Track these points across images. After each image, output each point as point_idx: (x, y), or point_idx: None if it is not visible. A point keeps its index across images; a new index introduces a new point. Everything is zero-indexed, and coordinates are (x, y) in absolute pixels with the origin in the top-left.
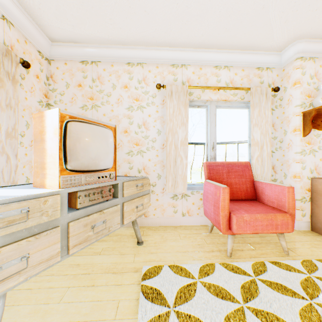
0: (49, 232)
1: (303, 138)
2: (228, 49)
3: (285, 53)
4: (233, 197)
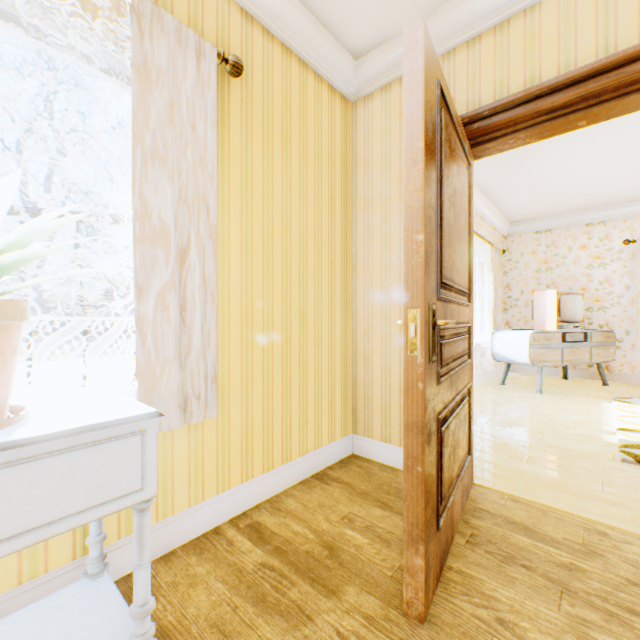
0: (555, 349)
1: None
2: None
3: None
4: None
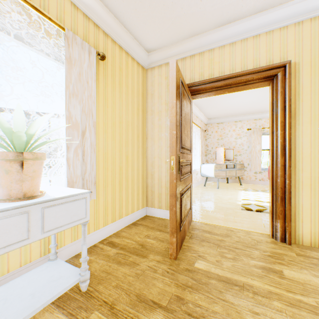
0: (223, 171)
1: None
2: None
3: None
4: None
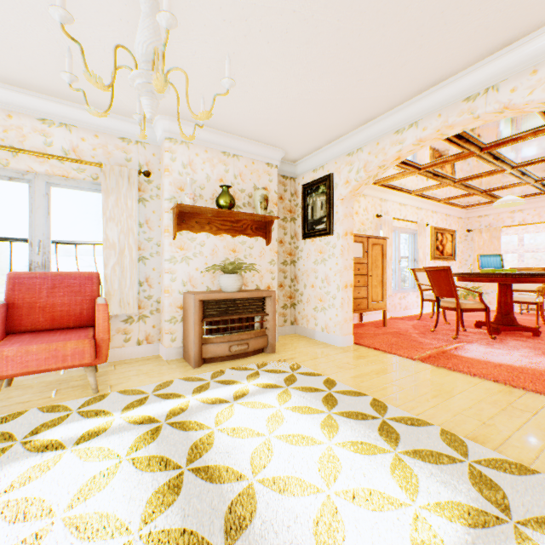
0: None
1: (173, 242)
2: (62, 98)
3: (156, 127)
4: (53, 325)
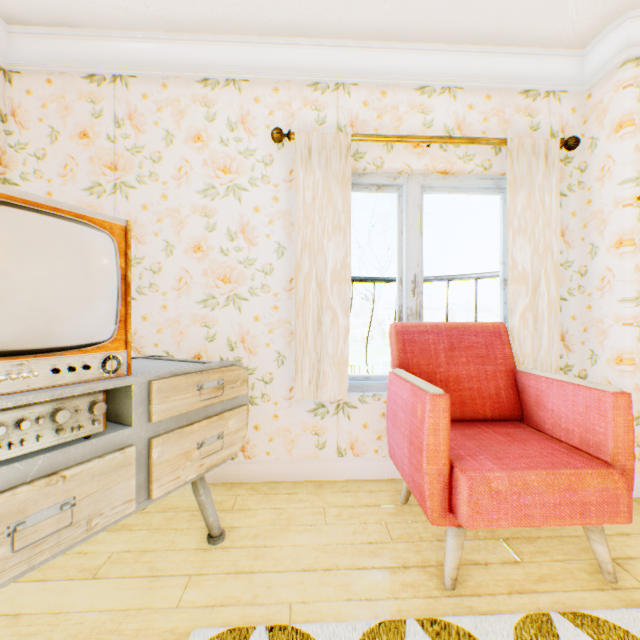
0: None
1: None
2: (450, 43)
3: (593, 52)
4: (462, 413)
